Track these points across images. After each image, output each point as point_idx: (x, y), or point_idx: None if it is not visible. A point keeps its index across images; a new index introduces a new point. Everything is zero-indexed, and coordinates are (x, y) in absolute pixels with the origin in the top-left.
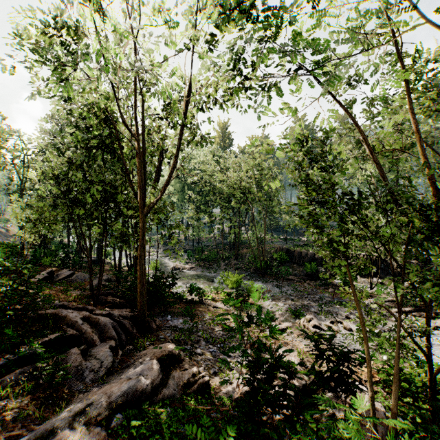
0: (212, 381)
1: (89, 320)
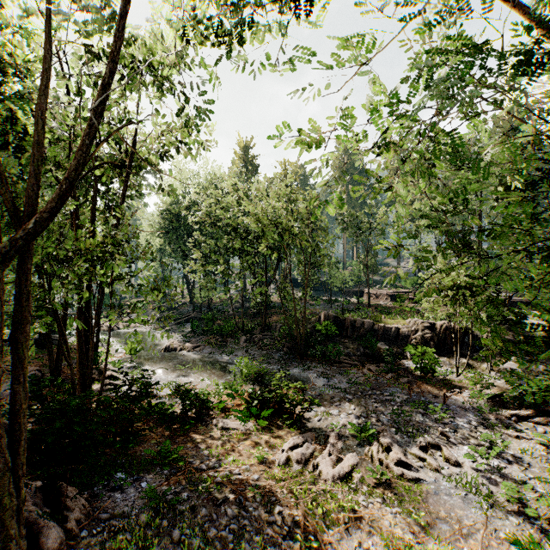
0: None
1: None
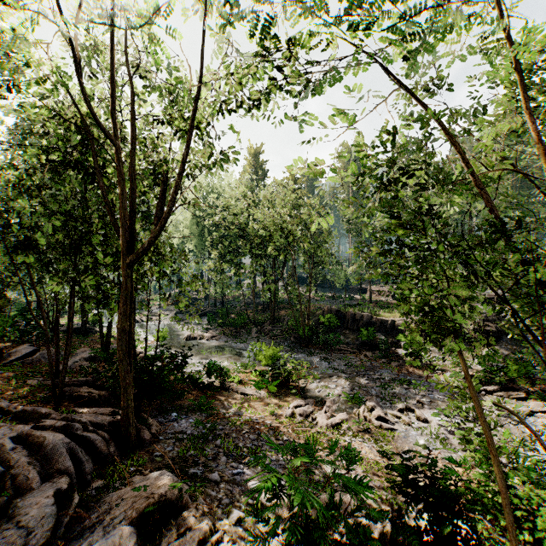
0: (234, 540)
1: (28, 441)
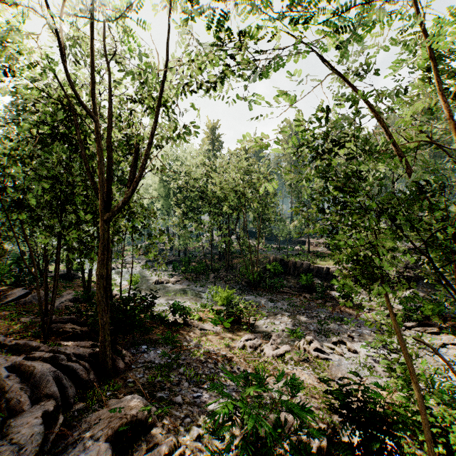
0: (195, 454)
1: (21, 370)
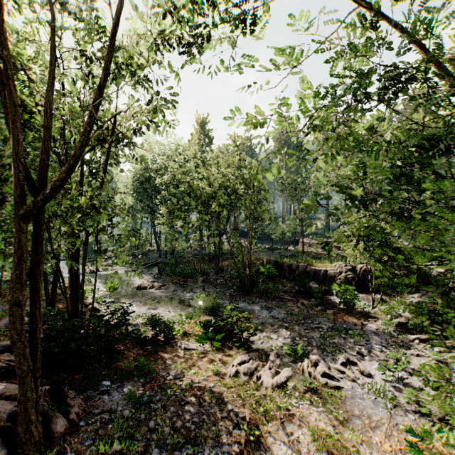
0: None
1: None
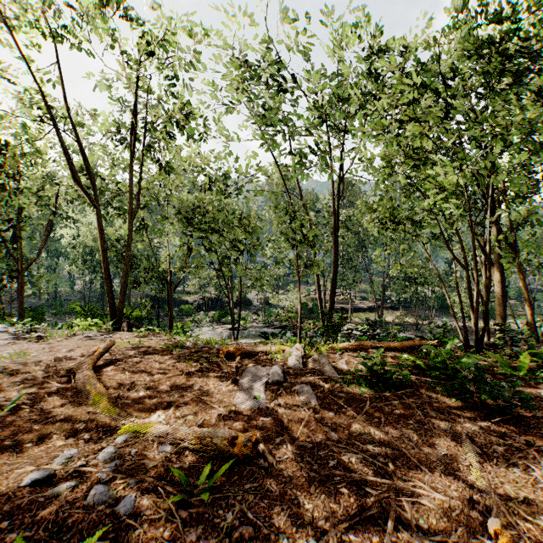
0: None
1: None
